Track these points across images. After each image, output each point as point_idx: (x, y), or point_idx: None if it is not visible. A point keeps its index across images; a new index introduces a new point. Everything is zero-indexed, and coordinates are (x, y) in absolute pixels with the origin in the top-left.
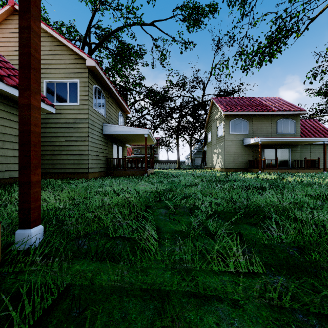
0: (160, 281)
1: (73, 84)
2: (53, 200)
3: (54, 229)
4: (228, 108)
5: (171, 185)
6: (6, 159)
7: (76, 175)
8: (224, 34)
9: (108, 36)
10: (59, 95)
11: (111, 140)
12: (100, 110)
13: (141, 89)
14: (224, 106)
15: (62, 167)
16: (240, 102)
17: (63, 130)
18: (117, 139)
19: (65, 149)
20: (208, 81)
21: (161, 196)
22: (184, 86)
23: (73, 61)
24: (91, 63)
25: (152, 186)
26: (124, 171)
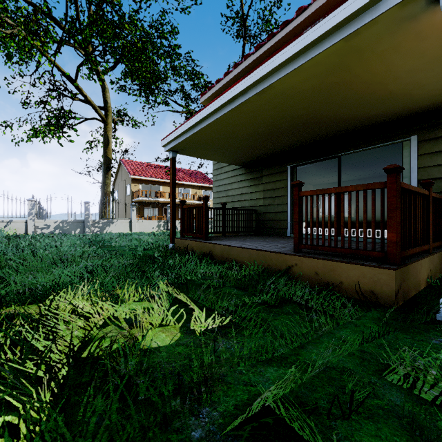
0: (297, 333)
1: None
2: None
3: None
4: None
5: None
6: None
7: None
8: None
9: None
10: None
11: None
12: None
13: None
14: None
15: None
16: None
17: None
18: None
19: None
20: None
21: None
22: None
23: None
24: None
25: None
26: None
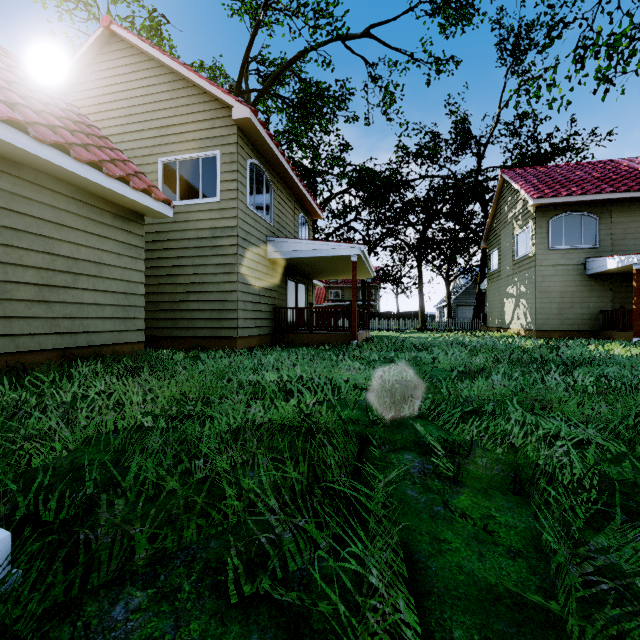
0: None
1: (209, 161)
2: (139, 403)
3: (49, 543)
4: (546, 191)
5: (416, 369)
6: (81, 309)
7: (214, 342)
8: (531, 24)
9: (281, 73)
10: (184, 185)
11: (283, 271)
12: (262, 212)
13: (344, 170)
14: (534, 186)
15: (190, 326)
16: (574, 174)
17: (191, 253)
18: (295, 270)
19: (196, 290)
20: (489, 137)
21: (399, 407)
22: (435, 155)
23: (209, 114)
24: (243, 112)
25: (371, 372)
26: (308, 334)
